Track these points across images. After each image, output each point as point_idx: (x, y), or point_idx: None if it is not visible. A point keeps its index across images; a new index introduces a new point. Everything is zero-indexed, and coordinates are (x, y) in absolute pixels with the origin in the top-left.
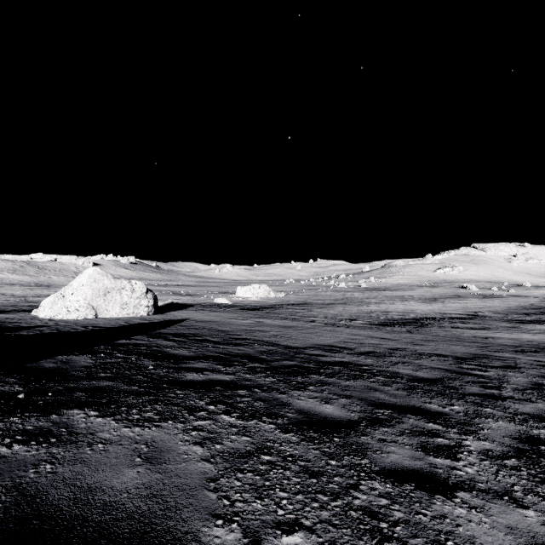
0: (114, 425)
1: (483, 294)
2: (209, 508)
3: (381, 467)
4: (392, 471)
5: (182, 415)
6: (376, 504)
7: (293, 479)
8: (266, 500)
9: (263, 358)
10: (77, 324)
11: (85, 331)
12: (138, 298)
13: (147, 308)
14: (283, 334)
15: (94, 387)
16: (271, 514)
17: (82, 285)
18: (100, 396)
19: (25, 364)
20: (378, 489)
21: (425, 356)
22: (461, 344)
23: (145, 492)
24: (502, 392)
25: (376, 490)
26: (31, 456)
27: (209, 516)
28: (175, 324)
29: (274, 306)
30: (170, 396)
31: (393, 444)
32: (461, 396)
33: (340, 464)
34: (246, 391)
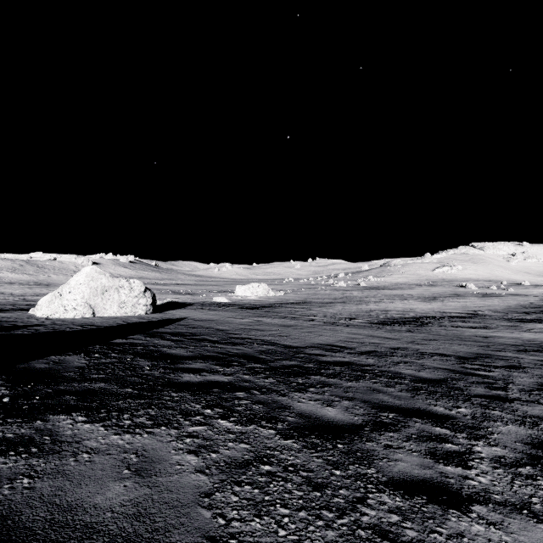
0: (103, 432)
1: (482, 293)
2: (203, 529)
3: (389, 478)
4: (401, 481)
5: (177, 420)
6: (387, 521)
7: (295, 493)
8: (265, 518)
9: (262, 357)
10: (73, 322)
11: (81, 330)
12: (136, 297)
13: (146, 307)
14: (282, 333)
15: (85, 389)
16: (271, 536)
17: (79, 284)
18: (91, 399)
19: (16, 365)
20: (387, 503)
21: (427, 355)
22: (462, 343)
23: (131, 511)
24: (509, 394)
25: (386, 504)
26: (7, 469)
27: (202, 539)
28: (174, 322)
29: (273, 305)
30: (165, 399)
31: (400, 451)
32: (466, 398)
33: (345, 474)
34: (245, 393)
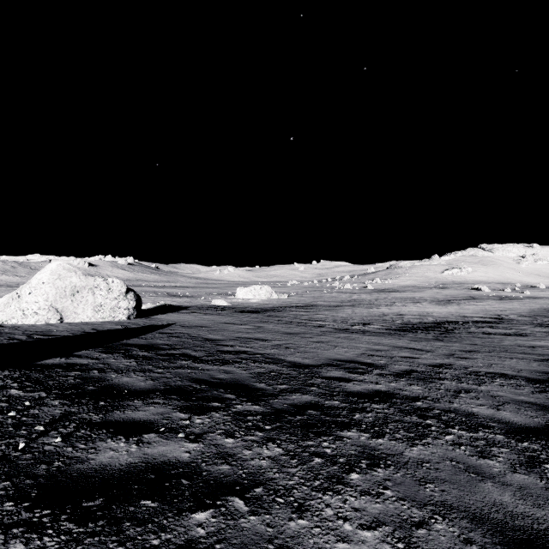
0: None
1: (497, 295)
2: None
3: None
4: None
5: None
6: None
7: None
8: None
9: (261, 388)
10: (26, 331)
11: (20, 343)
12: (115, 299)
13: (127, 311)
14: (288, 343)
15: None
16: None
17: (42, 283)
18: None
19: None
20: None
21: (486, 377)
22: (512, 356)
23: None
24: None
25: None
26: None
27: None
28: (155, 330)
29: (277, 309)
30: None
31: None
32: None
33: None
34: (212, 514)
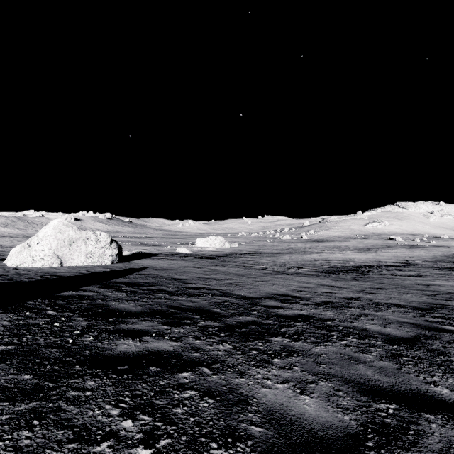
0: None
1: (408, 244)
2: None
3: None
4: None
5: None
6: None
7: None
8: None
9: (217, 312)
10: (37, 272)
11: (38, 281)
12: (102, 248)
13: (111, 257)
14: (237, 282)
15: None
16: None
17: (47, 235)
18: None
19: None
20: None
21: (383, 306)
22: (409, 292)
23: None
24: None
25: None
26: None
27: None
28: (135, 272)
29: (229, 255)
30: (68, 397)
31: None
32: None
33: None
34: (191, 374)
